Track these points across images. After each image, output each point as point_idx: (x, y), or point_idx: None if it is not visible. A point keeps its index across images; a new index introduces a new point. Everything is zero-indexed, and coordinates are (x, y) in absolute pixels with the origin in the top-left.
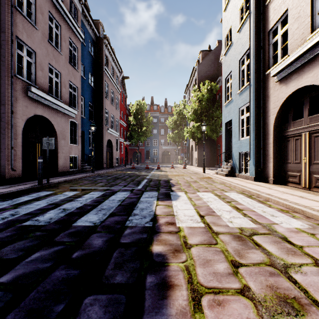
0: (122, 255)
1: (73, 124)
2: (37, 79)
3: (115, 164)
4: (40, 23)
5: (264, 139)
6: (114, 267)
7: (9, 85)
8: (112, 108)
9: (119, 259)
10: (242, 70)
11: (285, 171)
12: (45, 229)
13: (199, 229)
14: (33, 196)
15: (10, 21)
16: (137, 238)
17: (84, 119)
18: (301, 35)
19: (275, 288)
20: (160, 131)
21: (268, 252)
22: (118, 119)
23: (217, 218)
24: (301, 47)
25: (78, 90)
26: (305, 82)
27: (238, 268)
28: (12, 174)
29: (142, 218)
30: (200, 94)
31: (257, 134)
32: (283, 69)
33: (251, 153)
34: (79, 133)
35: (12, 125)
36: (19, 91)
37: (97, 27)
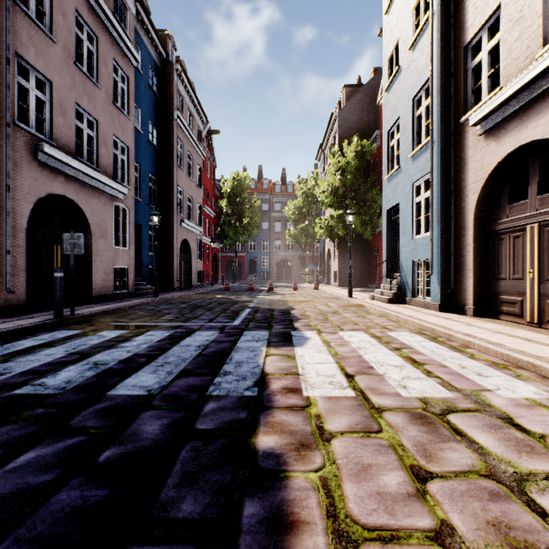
0: (198, 457)
1: (120, 211)
2: (55, 130)
3: (196, 283)
4: (60, 31)
5: (457, 238)
6: (179, 482)
7: (3, 140)
8: (191, 184)
9: (190, 465)
10: (418, 115)
11: (495, 294)
12: (54, 401)
13: (345, 401)
14: (42, 338)
15: (5, 25)
16: (228, 420)
17: (140, 204)
18: (525, 51)
19: (506, 528)
20: (273, 226)
21: (481, 449)
22: (201, 205)
23: (377, 380)
24: (525, 71)
25: (129, 153)
26: (533, 134)
27: (426, 484)
28: (8, 300)
29: (239, 379)
30: (343, 160)
31: (445, 228)
32: (493, 111)
33: (434, 262)
34: (132, 227)
35: (8, 212)
36: (21, 152)
37: (163, 42)
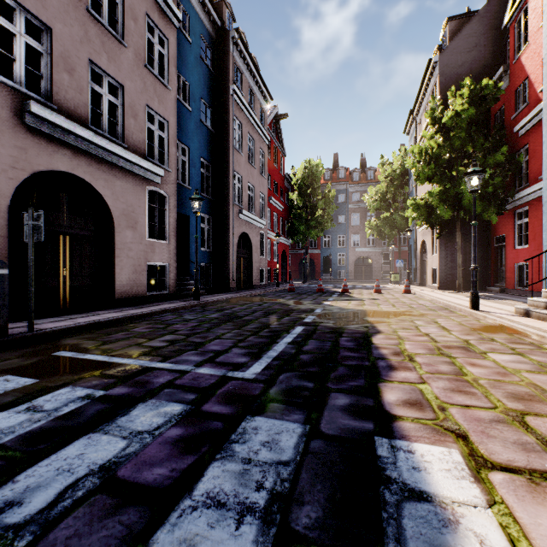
0: None
1: (157, 197)
2: (56, 89)
3: (258, 282)
4: None
5: None
6: None
7: None
8: (252, 171)
9: None
10: None
11: None
12: None
13: None
14: None
15: None
16: None
17: (189, 192)
18: None
19: None
20: (351, 219)
21: None
22: (265, 195)
23: None
24: None
25: (169, 129)
26: None
27: None
28: None
29: None
30: (448, 113)
31: None
32: None
33: None
34: (173, 217)
35: None
36: None
37: (219, 11)
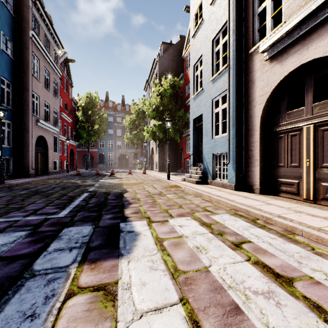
0: None
1: None
2: None
3: (53, 170)
4: None
5: (246, 137)
6: None
7: None
8: (47, 94)
9: None
10: (216, 51)
11: (275, 177)
12: None
13: None
14: None
15: None
16: None
17: None
18: None
19: None
20: (116, 132)
21: None
22: (58, 111)
23: None
24: (312, 0)
25: None
26: (314, 54)
27: None
28: None
29: None
30: (162, 88)
31: (238, 130)
32: (279, 39)
33: (230, 154)
34: None
35: None
36: None
37: None
